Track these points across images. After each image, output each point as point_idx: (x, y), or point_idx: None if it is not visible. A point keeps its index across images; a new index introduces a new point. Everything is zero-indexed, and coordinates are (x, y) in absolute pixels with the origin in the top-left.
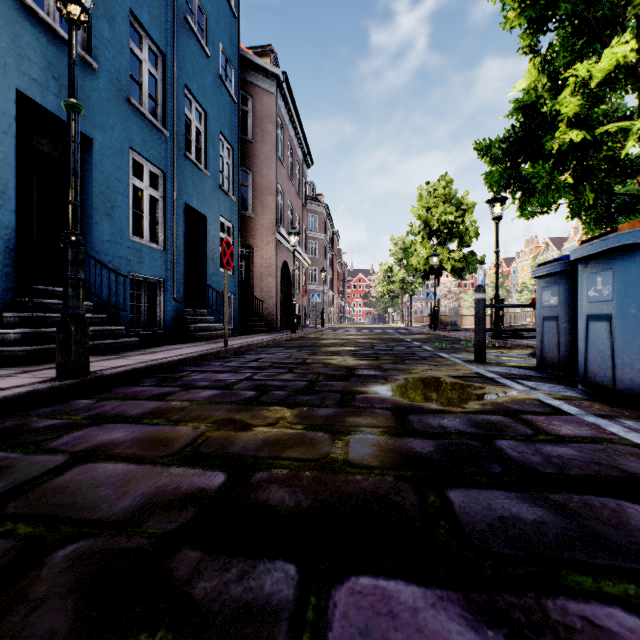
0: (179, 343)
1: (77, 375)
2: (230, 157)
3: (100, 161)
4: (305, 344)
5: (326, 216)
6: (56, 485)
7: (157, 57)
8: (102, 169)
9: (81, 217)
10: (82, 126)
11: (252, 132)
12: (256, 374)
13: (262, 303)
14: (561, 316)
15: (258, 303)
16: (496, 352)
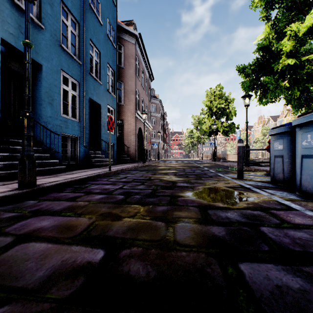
0: (86, 168)
1: (29, 187)
2: (112, 75)
3: (46, 76)
4: (150, 169)
5: (160, 105)
6: (2, 259)
7: (75, 24)
8: (47, 80)
9: (36, 104)
10: (36, 58)
11: (123, 63)
12: (125, 185)
13: (128, 148)
14: (284, 155)
15: (126, 148)
16: (247, 173)
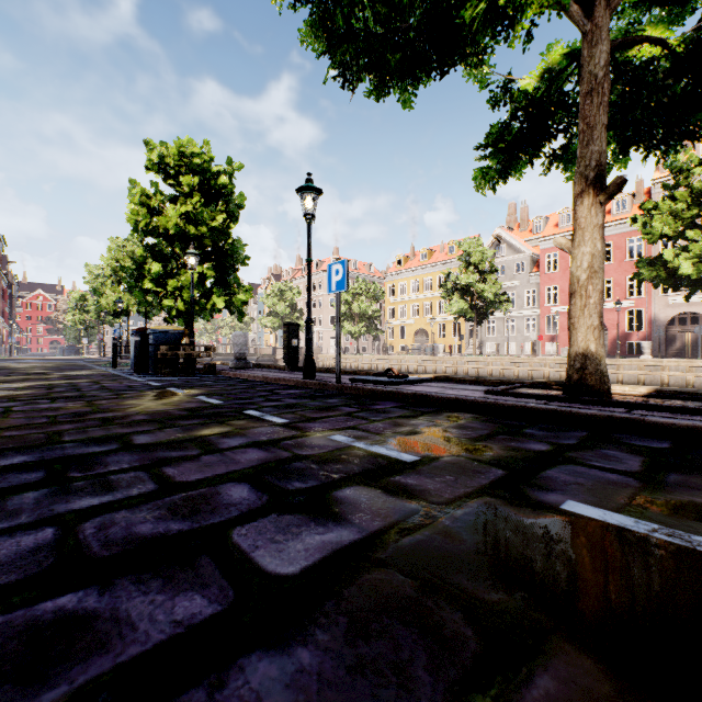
0: None
1: None
2: None
3: None
4: None
5: None
6: None
7: None
8: None
9: None
10: None
11: None
12: None
13: None
14: None
15: None
16: None
